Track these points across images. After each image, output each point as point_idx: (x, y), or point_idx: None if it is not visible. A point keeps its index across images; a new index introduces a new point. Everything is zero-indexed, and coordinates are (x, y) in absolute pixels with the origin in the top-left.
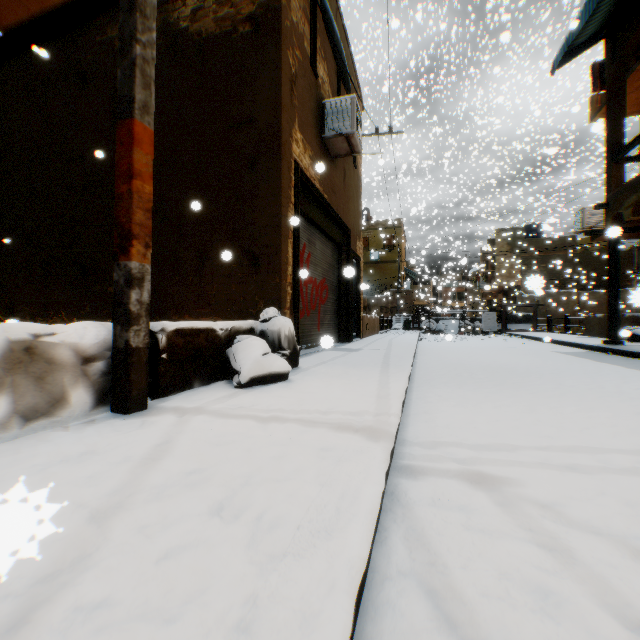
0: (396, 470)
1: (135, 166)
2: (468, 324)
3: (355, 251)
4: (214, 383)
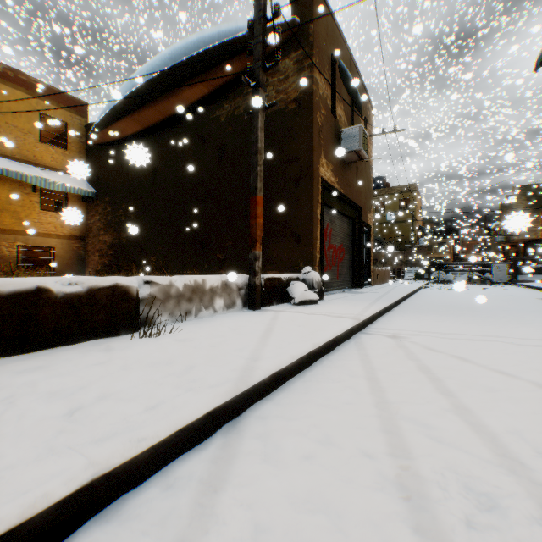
0: (360, 332)
1: (257, 214)
2: (477, 275)
3: (366, 222)
4: (281, 304)
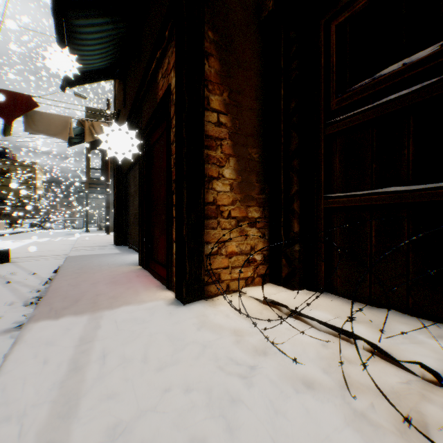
0: None
1: None
2: (69, 225)
3: None
4: None
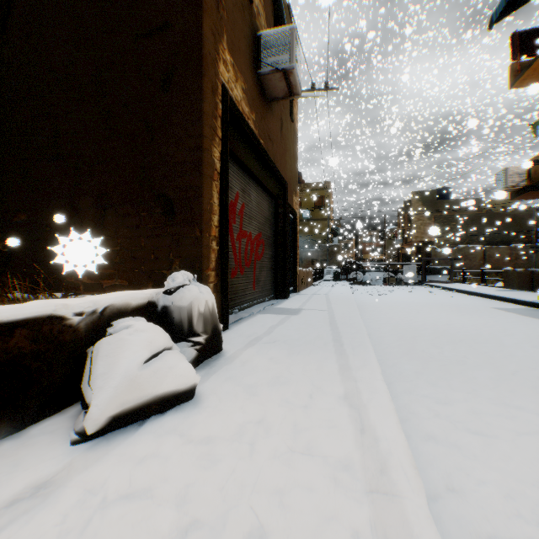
0: None
1: None
2: (391, 276)
3: (292, 206)
4: (55, 415)
